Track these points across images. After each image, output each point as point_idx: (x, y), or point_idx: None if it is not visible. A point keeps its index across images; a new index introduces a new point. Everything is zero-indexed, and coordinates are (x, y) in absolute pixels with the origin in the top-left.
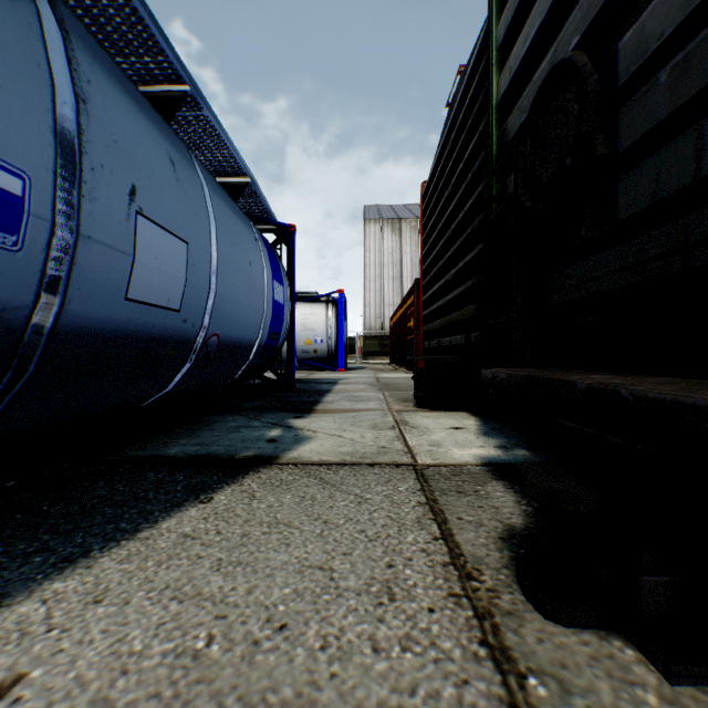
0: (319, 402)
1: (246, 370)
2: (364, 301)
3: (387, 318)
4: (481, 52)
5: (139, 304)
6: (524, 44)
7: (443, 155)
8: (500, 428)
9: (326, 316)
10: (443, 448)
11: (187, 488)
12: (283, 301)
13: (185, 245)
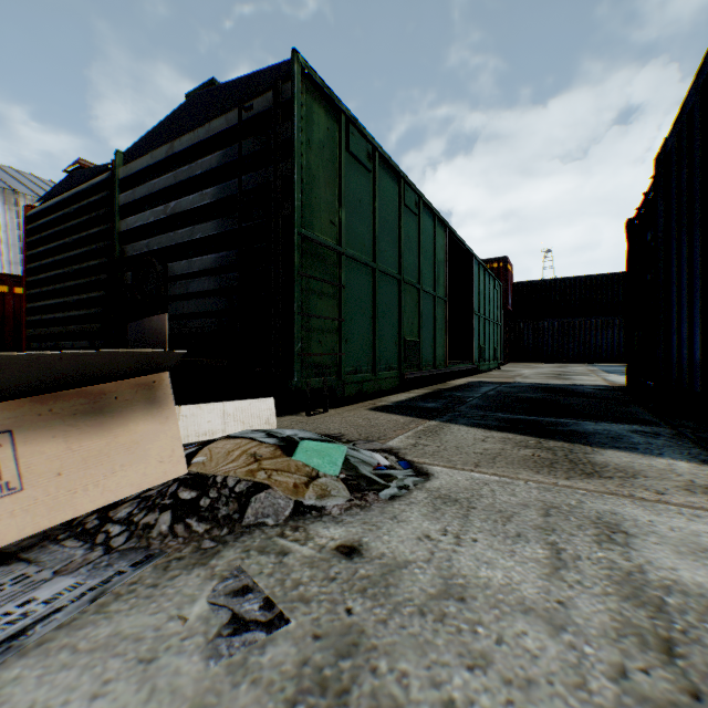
0: None
1: None
2: None
3: None
4: (105, 183)
5: None
6: (136, 223)
7: (62, 206)
8: None
9: None
10: None
11: None
12: None
13: None
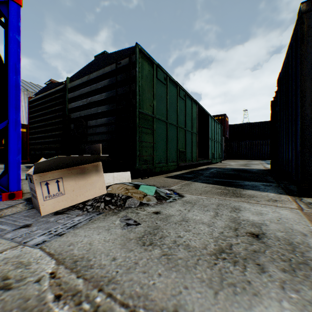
0: None
1: None
2: None
3: None
4: (62, 89)
5: None
6: (75, 105)
7: (44, 97)
8: None
9: None
10: None
11: None
12: None
13: None
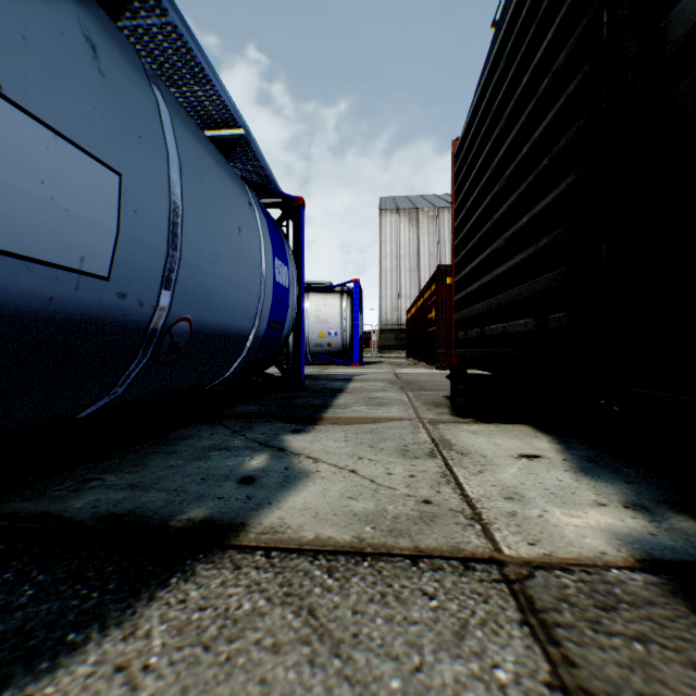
0: (328, 406)
1: (240, 365)
2: (380, 293)
3: (404, 310)
4: None
5: (8, 258)
6: None
7: (487, 89)
8: (598, 458)
9: (341, 308)
10: (531, 507)
11: (6, 643)
12: (288, 284)
13: (114, 176)
